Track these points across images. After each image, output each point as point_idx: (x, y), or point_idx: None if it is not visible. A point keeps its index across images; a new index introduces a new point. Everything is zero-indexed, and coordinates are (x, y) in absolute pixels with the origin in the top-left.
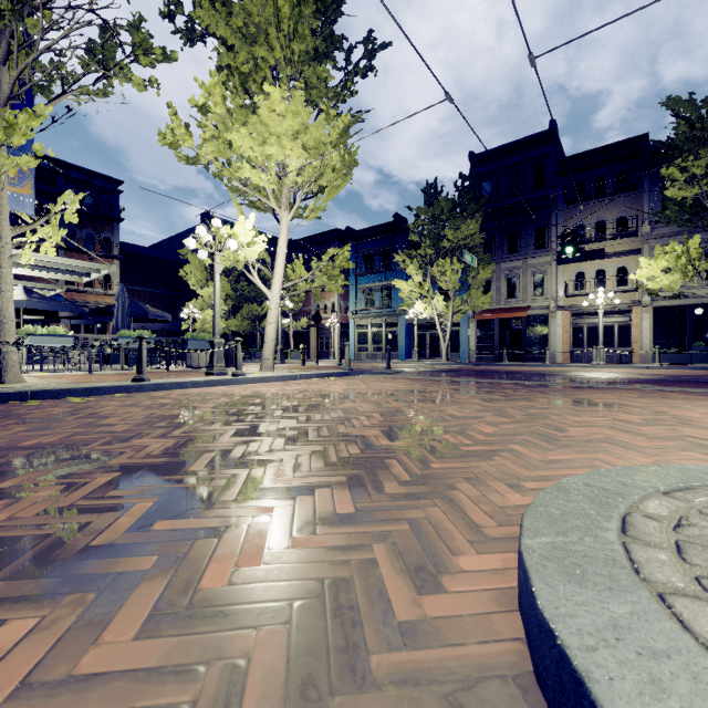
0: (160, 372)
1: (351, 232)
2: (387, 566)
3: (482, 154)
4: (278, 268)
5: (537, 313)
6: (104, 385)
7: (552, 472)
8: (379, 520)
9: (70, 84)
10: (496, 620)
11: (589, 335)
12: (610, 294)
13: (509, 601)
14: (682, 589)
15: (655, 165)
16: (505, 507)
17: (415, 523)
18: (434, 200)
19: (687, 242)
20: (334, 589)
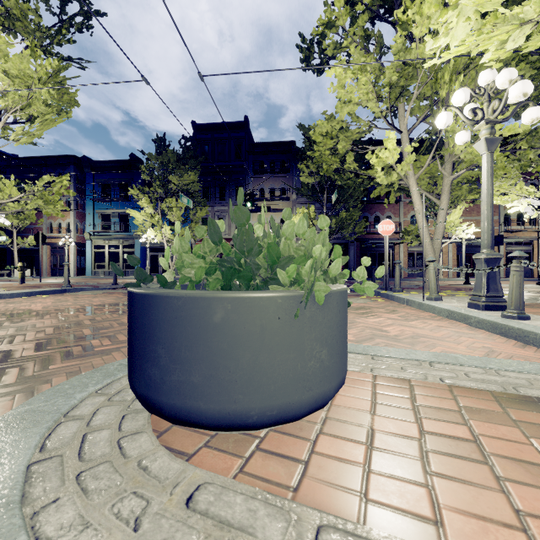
0: None
1: (88, 161)
2: None
3: (202, 125)
4: None
5: None
6: None
7: None
8: None
9: None
10: None
11: None
12: None
13: None
14: (81, 416)
15: (298, 160)
16: None
17: None
18: (163, 150)
19: (309, 208)
20: None
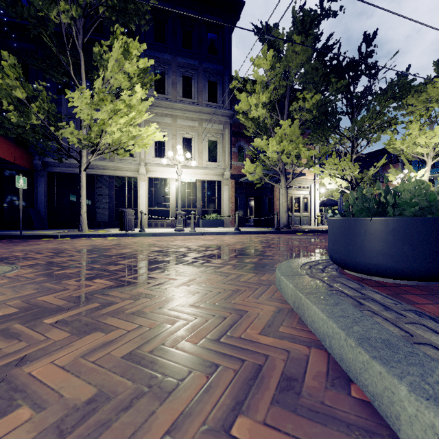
0: None
1: None
2: None
3: None
4: None
5: None
6: None
7: None
8: None
9: (372, 141)
10: None
11: None
12: None
13: None
14: None
15: None
16: None
17: None
18: None
19: None
20: None
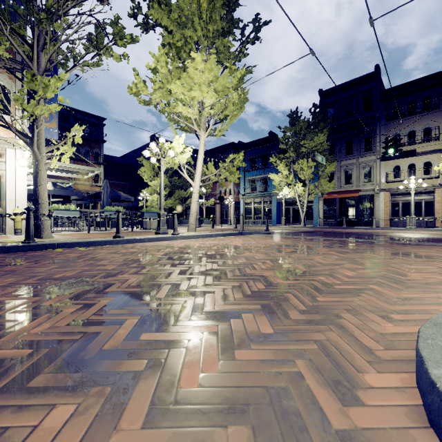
0: (128, 232)
1: (241, 144)
2: (311, 379)
3: (328, 90)
4: (198, 167)
5: (366, 194)
6: (97, 240)
7: (410, 307)
8: (293, 340)
9: (78, 60)
10: (415, 434)
11: (403, 208)
12: (419, 180)
13: (419, 417)
14: None
15: None
16: (383, 333)
17: (320, 344)
18: (295, 122)
19: None
20: (276, 395)
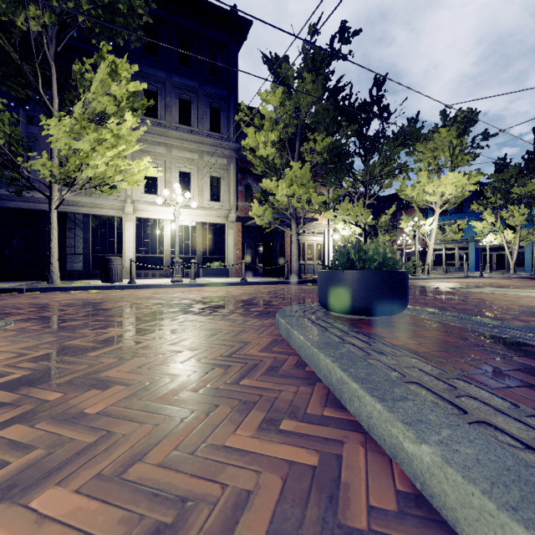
0: None
1: None
2: None
3: None
4: (433, 232)
5: None
6: None
7: None
8: None
9: (384, 187)
10: None
11: None
12: None
13: None
14: None
15: None
16: None
17: None
18: (503, 168)
19: None
20: None
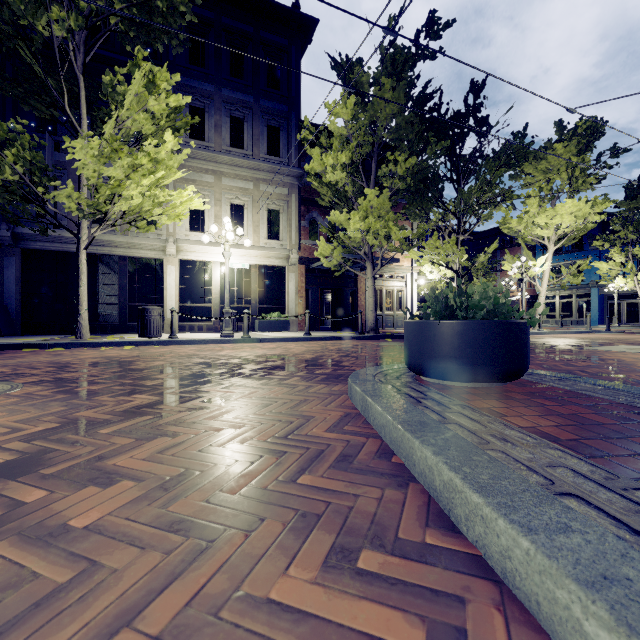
0: None
1: None
2: None
3: None
4: (545, 275)
5: None
6: None
7: None
8: None
9: (483, 219)
10: None
11: None
12: None
13: None
14: None
15: None
16: None
17: None
18: (636, 193)
19: None
20: None
